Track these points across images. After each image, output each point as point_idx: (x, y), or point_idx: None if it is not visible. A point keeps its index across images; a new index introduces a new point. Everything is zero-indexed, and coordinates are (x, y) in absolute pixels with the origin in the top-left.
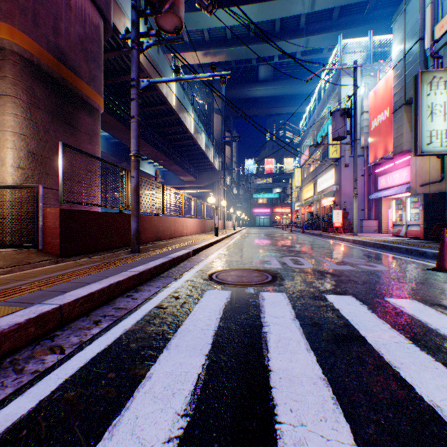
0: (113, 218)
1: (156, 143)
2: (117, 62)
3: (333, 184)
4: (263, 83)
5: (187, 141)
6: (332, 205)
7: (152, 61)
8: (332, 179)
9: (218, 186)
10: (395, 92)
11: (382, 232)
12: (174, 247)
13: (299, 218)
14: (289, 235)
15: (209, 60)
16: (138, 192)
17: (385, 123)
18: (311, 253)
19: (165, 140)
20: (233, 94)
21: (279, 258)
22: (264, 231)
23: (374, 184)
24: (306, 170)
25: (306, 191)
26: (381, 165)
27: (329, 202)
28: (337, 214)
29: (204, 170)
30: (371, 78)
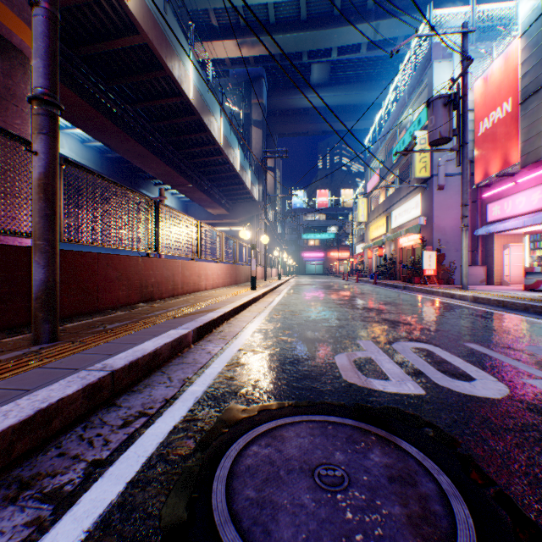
0: (3, 257)
1: (170, 158)
2: (96, 15)
3: (419, 215)
4: (317, 88)
5: (214, 157)
6: (419, 245)
7: (154, 19)
8: (416, 208)
9: (257, 221)
10: (526, 70)
11: (493, 284)
12: (160, 320)
13: (365, 264)
14: (358, 287)
15: (245, 53)
16: (50, 192)
17: (504, 121)
18: (438, 330)
19: (184, 155)
20: (278, 103)
21: (386, 346)
22: (319, 281)
23: (480, 215)
24: (375, 201)
25: (375, 227)
26: (493, 187)
27: (411, 242)
28: (429, 258)
29: (239, 200)
30: (476, 62)
